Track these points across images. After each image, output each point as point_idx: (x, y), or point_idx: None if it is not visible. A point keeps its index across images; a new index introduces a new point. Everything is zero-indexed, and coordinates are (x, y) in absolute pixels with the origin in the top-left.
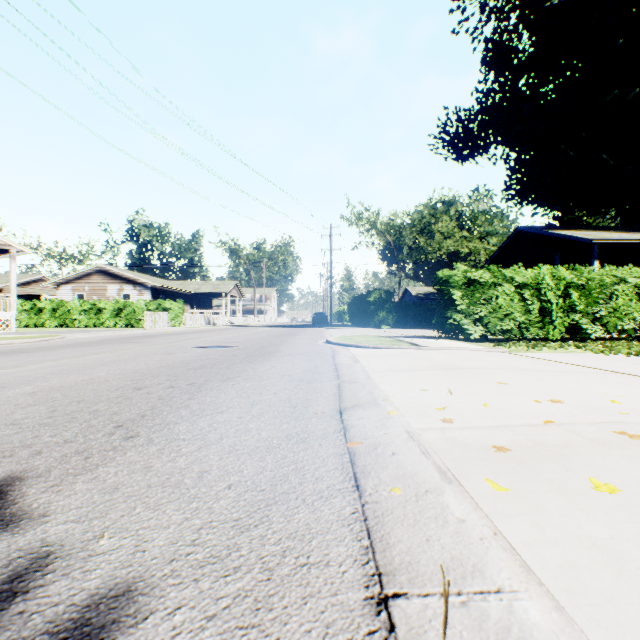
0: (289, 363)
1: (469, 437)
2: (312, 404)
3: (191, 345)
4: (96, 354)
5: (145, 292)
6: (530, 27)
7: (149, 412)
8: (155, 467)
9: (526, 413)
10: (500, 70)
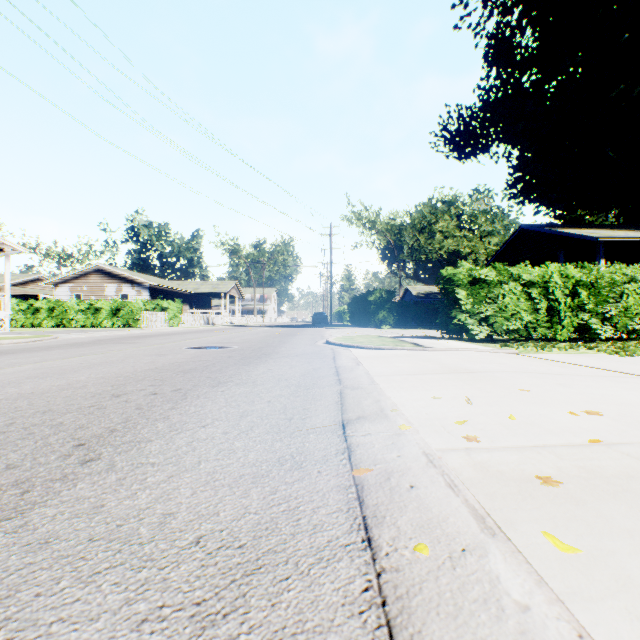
0: (287, 365)
1: (503, 462)
2: (310, 415)
3: (186, 346)
4: (84, 355)
5: (143, 292)
6: (533, 22)
7: (121, 426)
8: (107, 507)
9: (563, 428)
10: (503, 66)
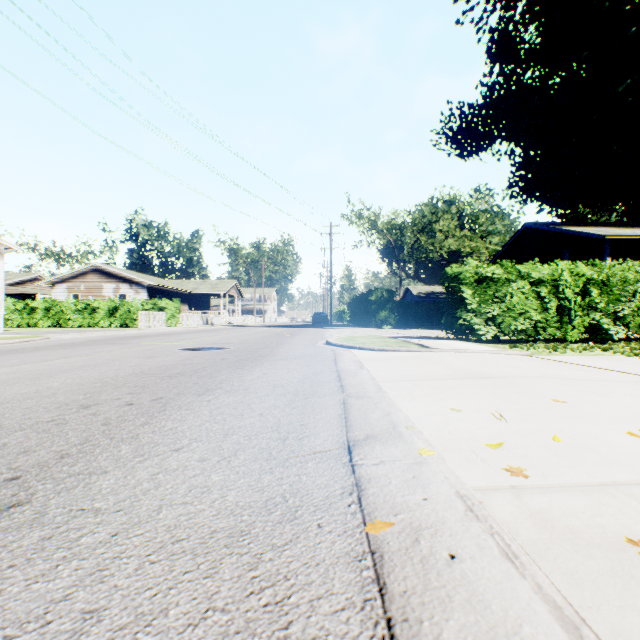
0: (284, 369)
1: (570, 512)
2: (309, 434)
3: (179, 347)
4: (68, 357)
5: (142, 291)
6: (538, 16)
7: (75, 449)
8: (3, 596)
9: (627, 456)
10: (506, 62)
